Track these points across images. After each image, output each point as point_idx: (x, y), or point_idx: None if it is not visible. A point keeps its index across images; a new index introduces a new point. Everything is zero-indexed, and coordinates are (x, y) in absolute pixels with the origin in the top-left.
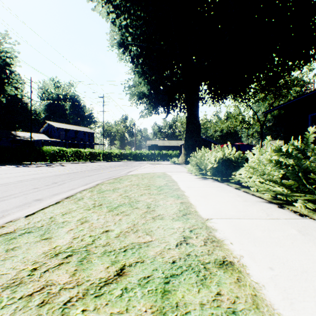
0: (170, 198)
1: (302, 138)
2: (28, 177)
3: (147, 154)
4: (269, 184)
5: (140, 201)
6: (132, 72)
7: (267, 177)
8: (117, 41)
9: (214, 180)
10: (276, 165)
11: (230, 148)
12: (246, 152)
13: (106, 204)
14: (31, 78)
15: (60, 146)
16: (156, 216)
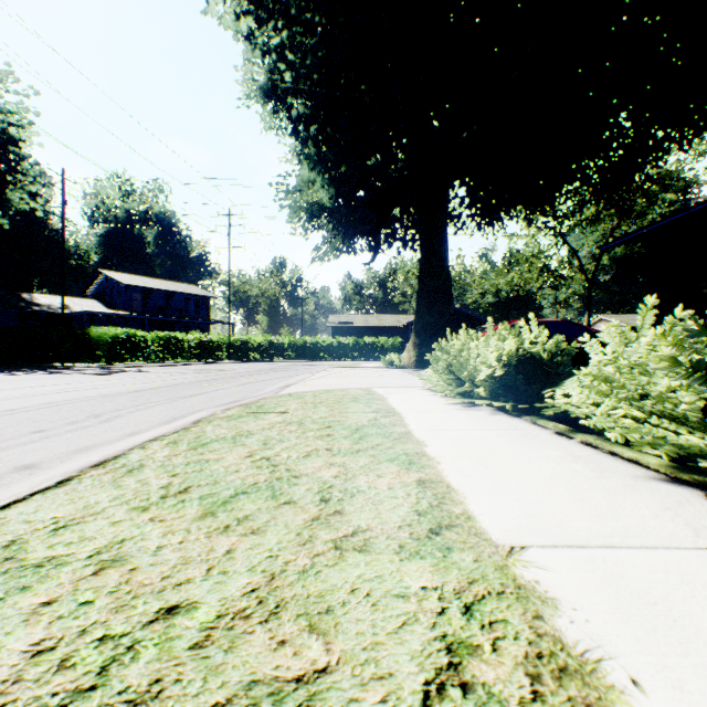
0: (386, 467)
1: (692, 306)
2: (36, 399)
3: (329, 345)
4: (662, 426)
5: (302, 477)
6: (295, 159)
7: (654, 405)
8: (261, 84)
9: (494, 411)
10: (694, 373)
11: (535, 328)
12: (581, 338)
13: (202, 486)
14: (63, 170)
15: (133, 327)
16: (347, 537)
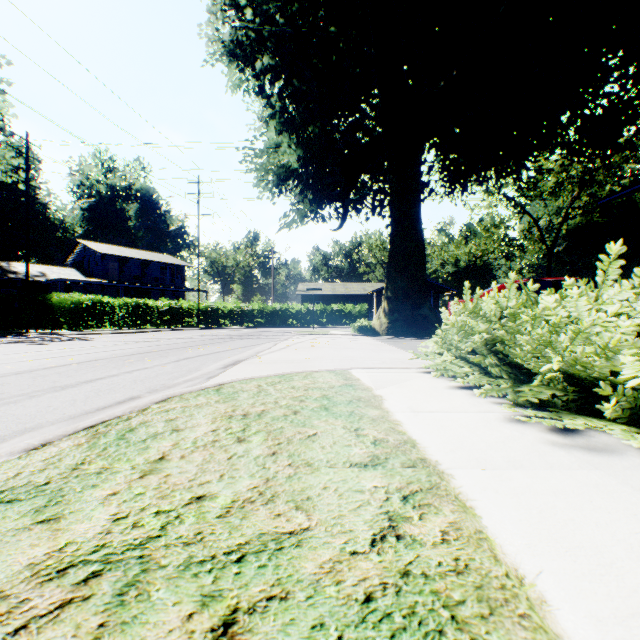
0: None
1: None
2: None
3: (298, 311)
4: None
5: None
6: (263, 126)
7: None
8: (225, 40)
9: None
10: None
11: None
12: None
13: None
14: (27, 134)
15: (109, 294)
16: None
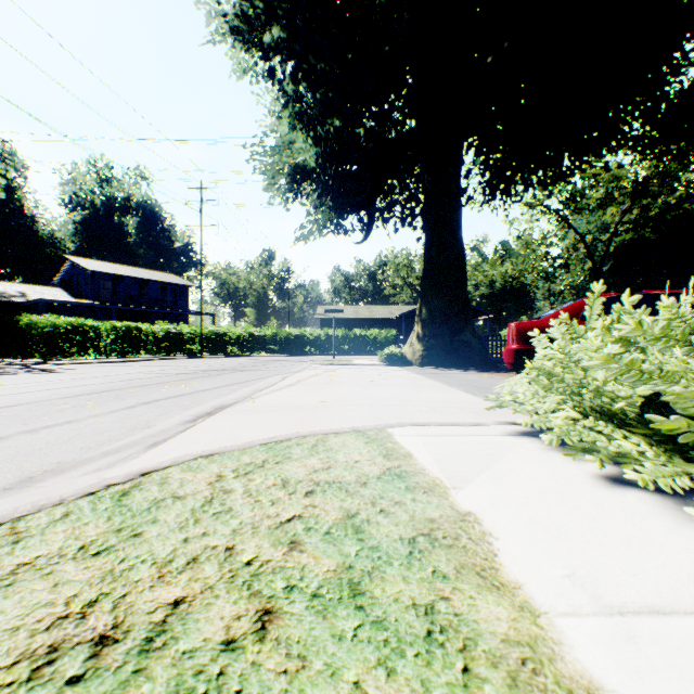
0: None
1: None
2: None
3: (316, 337)
4: None
5: None
6: (276, 124)
7: None
8: (227, 12)
9: None
10: None
11: None
12: None
13: None
14: None
15: (101, 318)
16: None
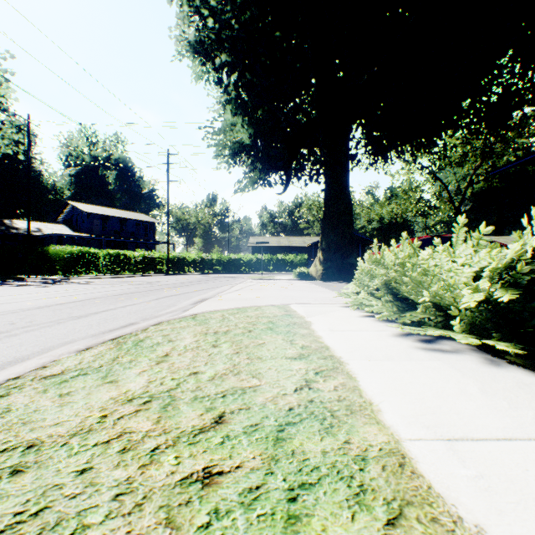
0: None
1: None
2: None
3: (249, 260)
4: None
5: None
6: (221, 109)
7: None
8: (190, 40)
9: (481, 354)
10: None
11: (534, 231)
12: None
13: None
14: (28, 116)
15: (94, 246)
16: None
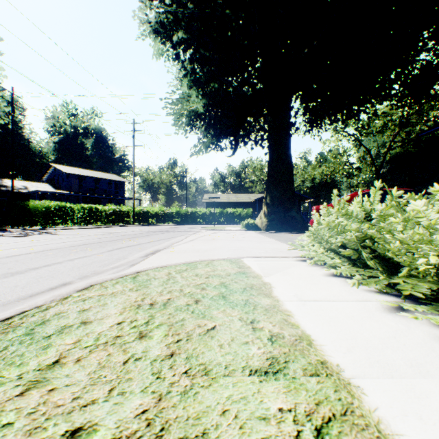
0: None
1: None
2: None
3: (203, 213)
4: None
5: None
6: (179, 84)
7: None
8: (151, 21)
9: None
10: None
11: None
12: None
13: None
14: (12, 88)
15: (72, 201)
16: None
